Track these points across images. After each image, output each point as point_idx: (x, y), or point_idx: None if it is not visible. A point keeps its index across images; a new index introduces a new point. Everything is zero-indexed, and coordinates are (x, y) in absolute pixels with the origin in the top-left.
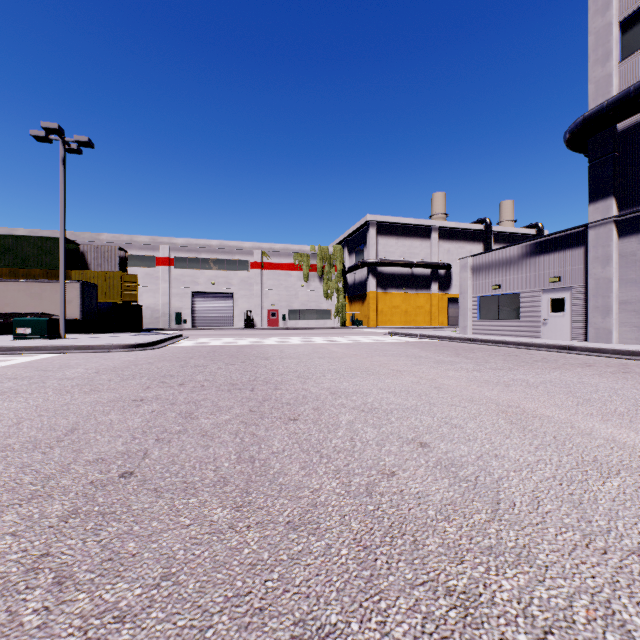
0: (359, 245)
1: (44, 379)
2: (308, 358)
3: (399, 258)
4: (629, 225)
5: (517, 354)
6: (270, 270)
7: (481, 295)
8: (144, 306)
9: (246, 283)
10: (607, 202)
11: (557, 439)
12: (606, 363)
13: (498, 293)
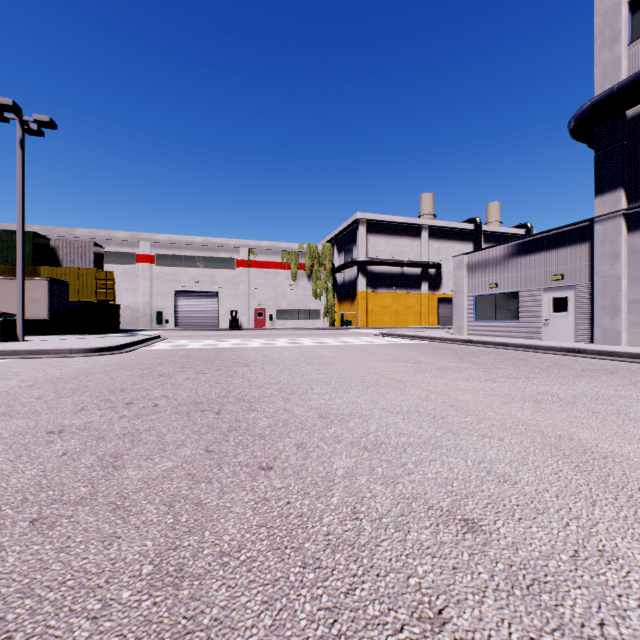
0: (349, 244)
1: None
2: (294, 364)
3: (389, 257)
4: (639, 219)
5: (524, 358)
6: (257, 268)
7: (477, 294)
8: (123, 305)
9: (232, 282)
10: (615, 194)
11: None
12: (628, 369)
13: (495, 292)
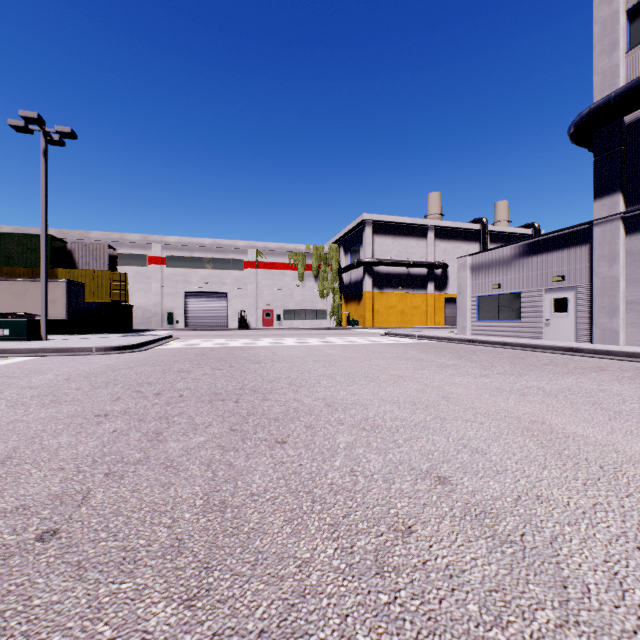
0: (355, 244)
1: (4, 388)
2: (302, 361)
3: (395, 258)
4: (637, 222)
5: (522, 356)
6: (265, 269)
7: (481, 295)
8: (135, 306)
9: (240, 282)
10: (614, 198)
11: (605, 470)
12: (619, 367)
13: (498, 293)
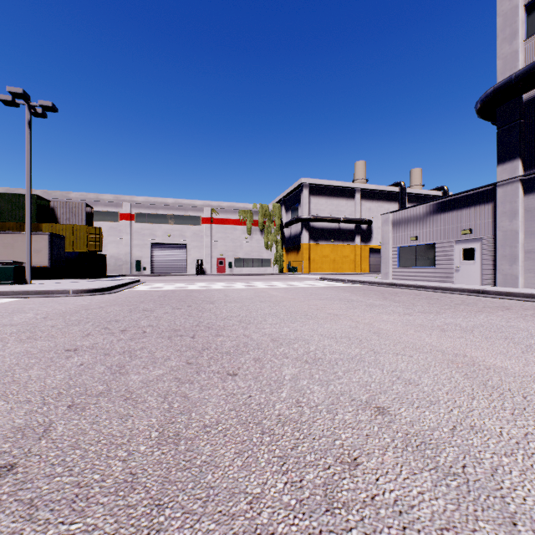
0: (294, 204)
1: None
2: (250, 302)
3: (328, 215)
4: (534, 183)
5: (438, 297)
6: (218, 224)
7: (401, 246)
8: (108, 255)
9: (198, 236)
10: (514, 163)
11: (529, 400)
12: (521, 306)
13: (416, 244)
